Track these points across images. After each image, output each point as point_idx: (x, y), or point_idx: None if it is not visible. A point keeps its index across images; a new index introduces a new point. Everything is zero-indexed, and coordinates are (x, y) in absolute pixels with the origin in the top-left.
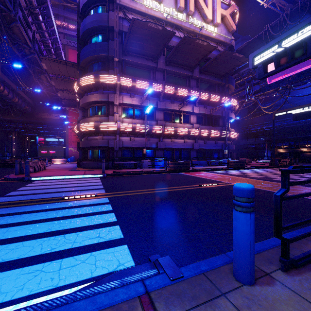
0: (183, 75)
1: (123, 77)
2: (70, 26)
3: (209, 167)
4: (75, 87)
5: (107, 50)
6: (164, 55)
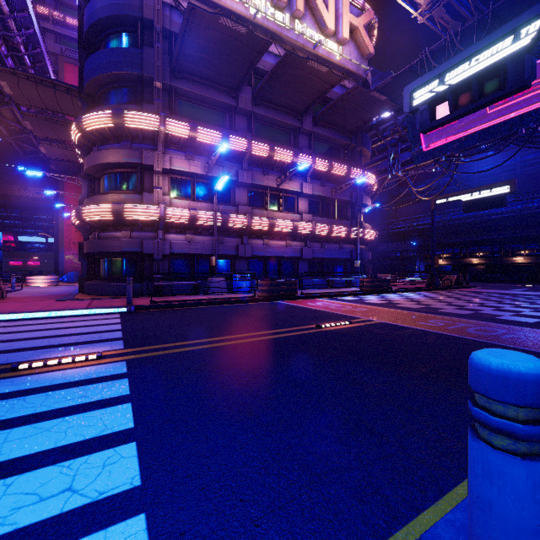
0: (285, 125)
1: (171, 119)
2: (68, 21)
3: (329, 290)
4: (73, 134)
5: (139, 64)
6: (250, 86)
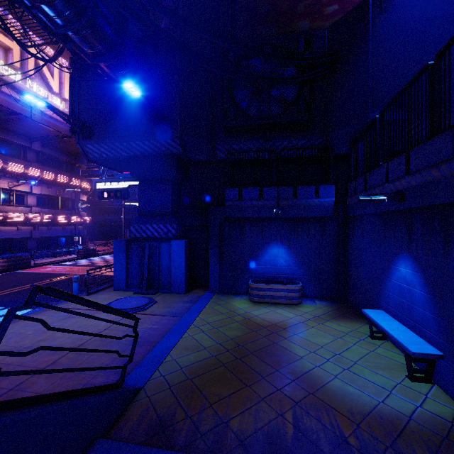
0: (16, 143)
1: None
2: None
3: (55, 258)
4: None
5: None
6: None
